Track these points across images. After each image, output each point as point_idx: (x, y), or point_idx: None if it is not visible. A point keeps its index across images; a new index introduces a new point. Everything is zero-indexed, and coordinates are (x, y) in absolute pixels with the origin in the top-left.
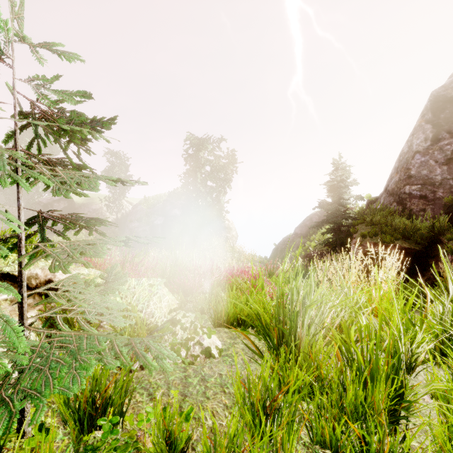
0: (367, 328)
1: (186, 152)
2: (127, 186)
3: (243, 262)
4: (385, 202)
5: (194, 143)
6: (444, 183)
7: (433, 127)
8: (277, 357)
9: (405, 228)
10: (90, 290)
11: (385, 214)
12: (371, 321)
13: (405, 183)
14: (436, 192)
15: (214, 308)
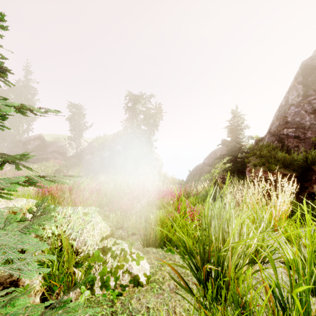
0: (295, 263)
1: (126, 105)
2: (84, 129)
3: (167, 184)
4: (269, 140)
5: (132, 98)
6: (312, 127)
7: (303, 87)
8: (203, 290)
9: (285, 160)
10: (9, 229)
11: (269, 149)
12: (297, 255)
13: (283, 127)
14: (306, 134)
15: (144, 231)
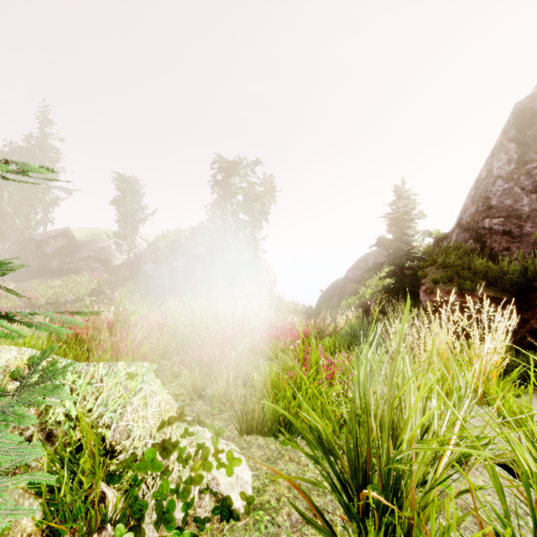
0: None
1: (213, 178)
2: (141, 219)
3: (283, 313)
4: (458, 239)
5: (223, 167)
6: (533, 216)
7: (518, 147)
8: (358, 531)
9: (488, 272)
10: None
11: (460, 253)
12: None
13: (484, 216)
14: (523, 227)
15: (241, 406)
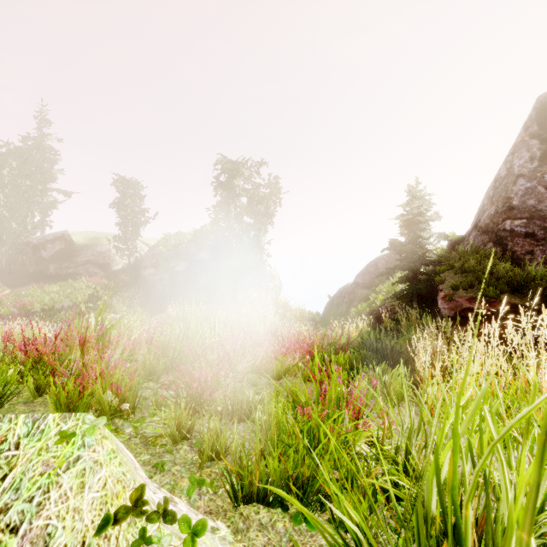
0: None
1: (216, 179)
2: (142, 223)
3: (289, 320)
4: (476, 242)
5: (226, 168)
6: None
7: (541, 143)
8: None
9: (513, 278)
10: None
11: (480, 257)
12: None
13: (504, 217)
14: None
15: (236, 469)
